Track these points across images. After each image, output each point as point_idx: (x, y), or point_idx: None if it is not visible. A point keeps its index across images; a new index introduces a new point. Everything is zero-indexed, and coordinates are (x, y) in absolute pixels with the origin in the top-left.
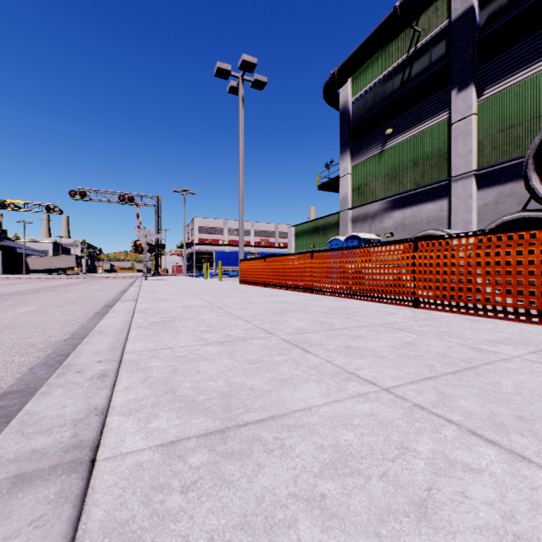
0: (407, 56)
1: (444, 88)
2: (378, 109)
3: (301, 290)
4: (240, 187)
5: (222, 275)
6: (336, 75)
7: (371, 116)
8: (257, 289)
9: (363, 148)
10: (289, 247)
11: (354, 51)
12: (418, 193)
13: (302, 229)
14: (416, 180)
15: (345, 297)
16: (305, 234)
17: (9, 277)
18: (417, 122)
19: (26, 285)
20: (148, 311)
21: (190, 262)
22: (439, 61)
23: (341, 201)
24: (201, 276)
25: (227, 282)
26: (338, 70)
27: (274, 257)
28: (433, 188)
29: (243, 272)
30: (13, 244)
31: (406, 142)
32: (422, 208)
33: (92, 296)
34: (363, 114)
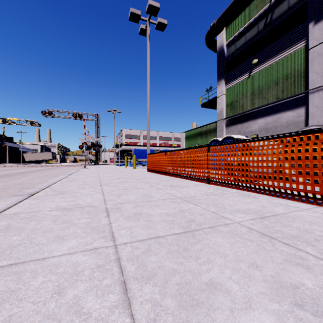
0: (270, 4)
1: (301, 23)
2: (246, 47)
3: (198, 180)
4: (148, 101)
5: (138, 164)
6: (215, 25)
7: (240, 52)
8: (159, 177)
9: (234, 76)
10: (181, 146)
11: (229, 5)
12: (279, 104)
13: (190, 134)
14: (277, 95)
15: (248, 190)
16: (192, 137)
17: (5, 165)
18: (277, 52)
19: (6, 171)
20: (2, 221)
21: (117, 156)
22: (297, 3)
23: (218, 114)
24: (124, 165)
25: (138, 170)
26: (216, 21)
27: (173, 151)
28: (291, 100)
29: (149, 163)
30: (16, 145)
31: (268, 68)
32: (282, 115)
33: (31, 182)
34: (234, 52)
